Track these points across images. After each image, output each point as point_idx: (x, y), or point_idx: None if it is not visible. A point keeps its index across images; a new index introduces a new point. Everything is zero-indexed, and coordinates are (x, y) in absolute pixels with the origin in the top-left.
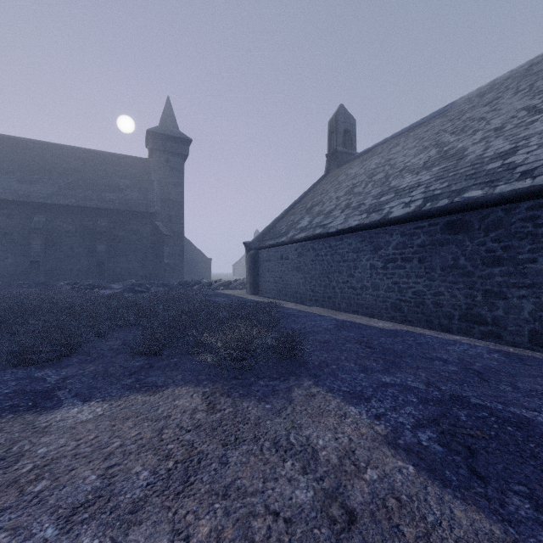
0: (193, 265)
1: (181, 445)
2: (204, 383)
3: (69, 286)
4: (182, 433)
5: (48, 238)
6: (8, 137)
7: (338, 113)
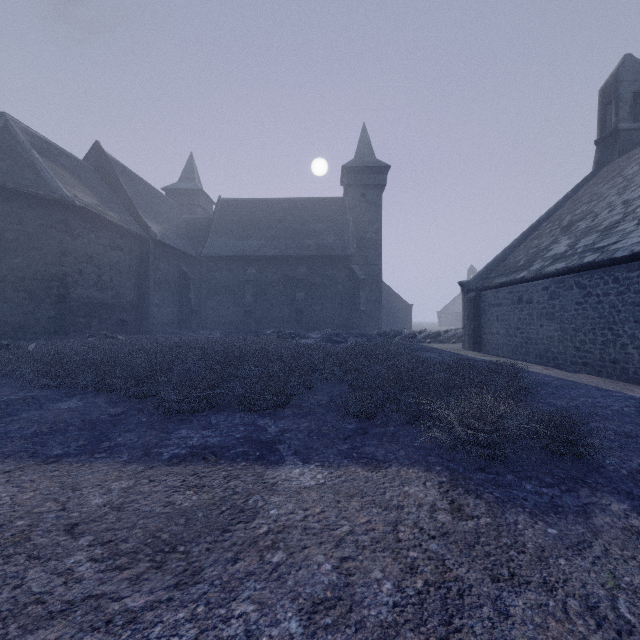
0: (391, 312)
1: (426, 556)
2: (437, 469)
3: (274, 334)
4: (425, 539)
5: (258, 289)
6: (229, 200)
7: (621, 69)
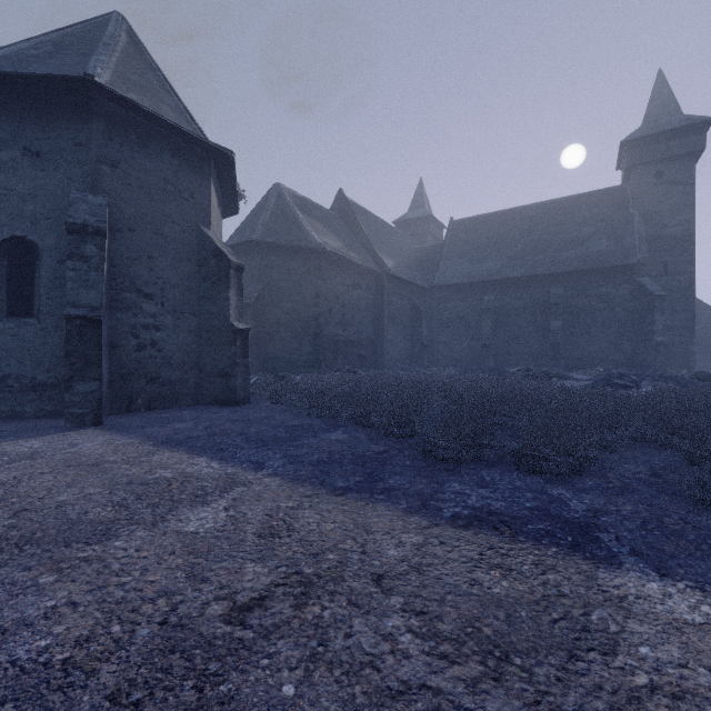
0: (710, 343)
1: None
2: None
3: (520, 373)
4: None
5: (497, 319)
6: (462, 220)
7: None
